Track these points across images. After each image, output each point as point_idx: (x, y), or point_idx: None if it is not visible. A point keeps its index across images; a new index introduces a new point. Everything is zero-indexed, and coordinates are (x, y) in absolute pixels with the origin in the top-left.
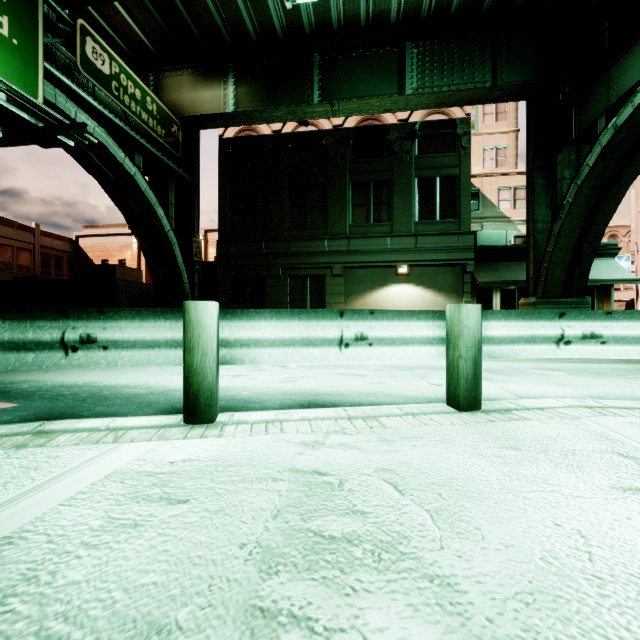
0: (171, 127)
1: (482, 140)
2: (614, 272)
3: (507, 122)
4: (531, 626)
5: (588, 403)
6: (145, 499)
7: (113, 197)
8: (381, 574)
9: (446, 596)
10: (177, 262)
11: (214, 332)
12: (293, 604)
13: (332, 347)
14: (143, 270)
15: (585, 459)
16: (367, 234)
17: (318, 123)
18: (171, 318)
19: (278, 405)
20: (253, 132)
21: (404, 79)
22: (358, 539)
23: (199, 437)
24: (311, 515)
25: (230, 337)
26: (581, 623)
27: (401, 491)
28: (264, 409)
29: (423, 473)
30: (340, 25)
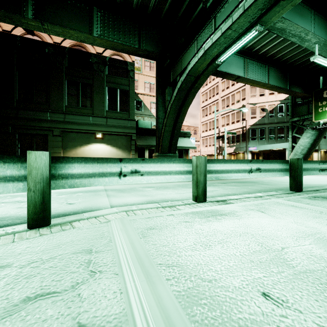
0: None
1: (144, 77)
2: (189, 144)
3: (154, 72)
4: None
5: (131, 208)
6: None
7: None
8: None
9: None
10: None
11: None
12: None
13: None
14: None
15: (56, 264)
16: (77, 113)
17: (42, 36)
18: None
19: None
20: None
21: (93, 27)
22: None
23: None
24: None
25: None
26: None
27: None
28: None
29: None
30: None
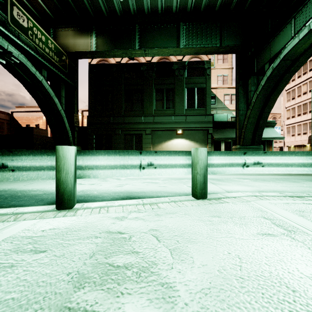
0: (62, 57)
1: (217, 71)
2: (273, 134)
3: (228, 63)
4: (205, 305)
5: (256, 194)
6: (22, 251)
7: (30, 91)
8: (138, 284)
9: (168, 293)
10: (65, 126)
11: (72, 162)
12: (87, 304)
13: (136, 169)
14: (49, 130)
15: (249, 220)
16: (162, 114)
17: (139, 59)
18: (50, 154)
19: (111, 198)
20: (106, 62)
21: (179, 40)
22: (131, 266)
23: (62, 216)
24: (110, 255)
25: (82, 164)
26: (229, 302)
27: (159, 240)
28: (103, 201)
29: (172, 230)
30: (148, 11)
